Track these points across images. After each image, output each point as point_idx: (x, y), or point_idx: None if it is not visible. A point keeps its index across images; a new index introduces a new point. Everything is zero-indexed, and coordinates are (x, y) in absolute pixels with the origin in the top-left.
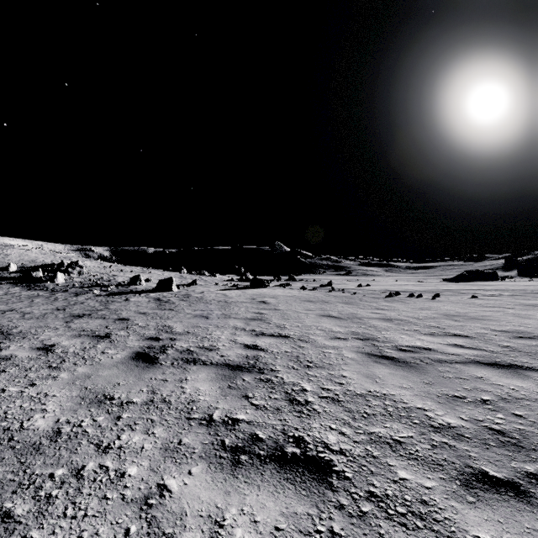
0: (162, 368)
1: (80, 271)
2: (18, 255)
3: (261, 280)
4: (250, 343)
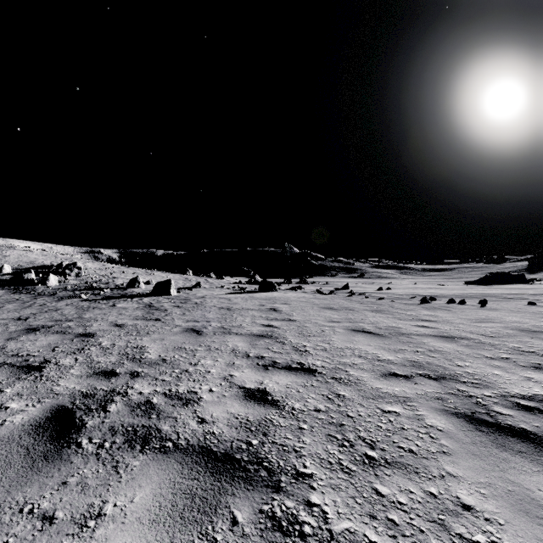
0: (71, 463)
1: (78, 272)
2: (17, 257)
3: (271, 282)
4: (255, 385)
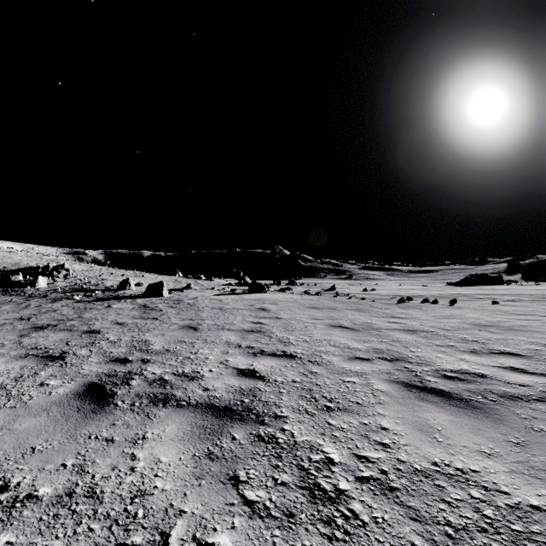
0: (114, 414)
1: (66, 274)
2: (1, 258)
3: (261, 284)
4: (246, 367)
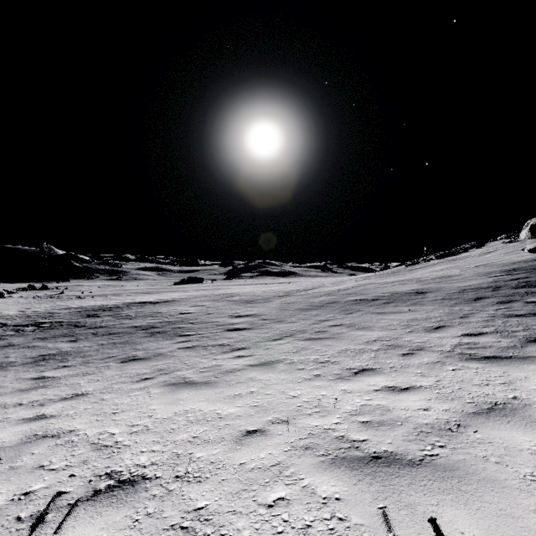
0: None
1: None
2: None
3: (1, 294)
4: None
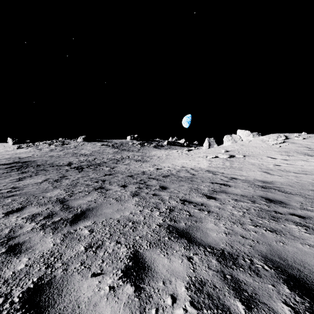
0: None
1: None
2: None
3: None
4: None
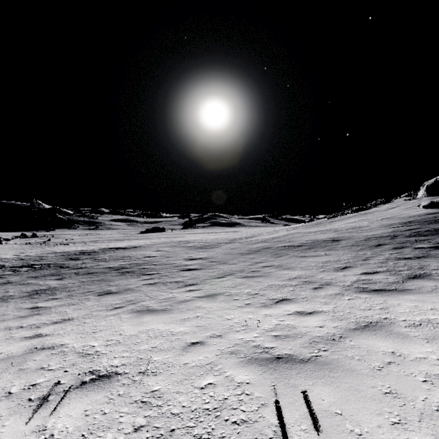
0: None
1: None
2: None
3: None
4: None
